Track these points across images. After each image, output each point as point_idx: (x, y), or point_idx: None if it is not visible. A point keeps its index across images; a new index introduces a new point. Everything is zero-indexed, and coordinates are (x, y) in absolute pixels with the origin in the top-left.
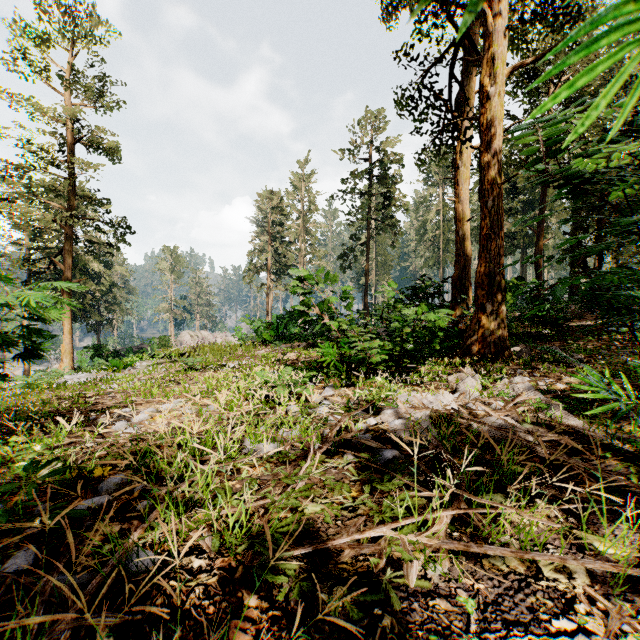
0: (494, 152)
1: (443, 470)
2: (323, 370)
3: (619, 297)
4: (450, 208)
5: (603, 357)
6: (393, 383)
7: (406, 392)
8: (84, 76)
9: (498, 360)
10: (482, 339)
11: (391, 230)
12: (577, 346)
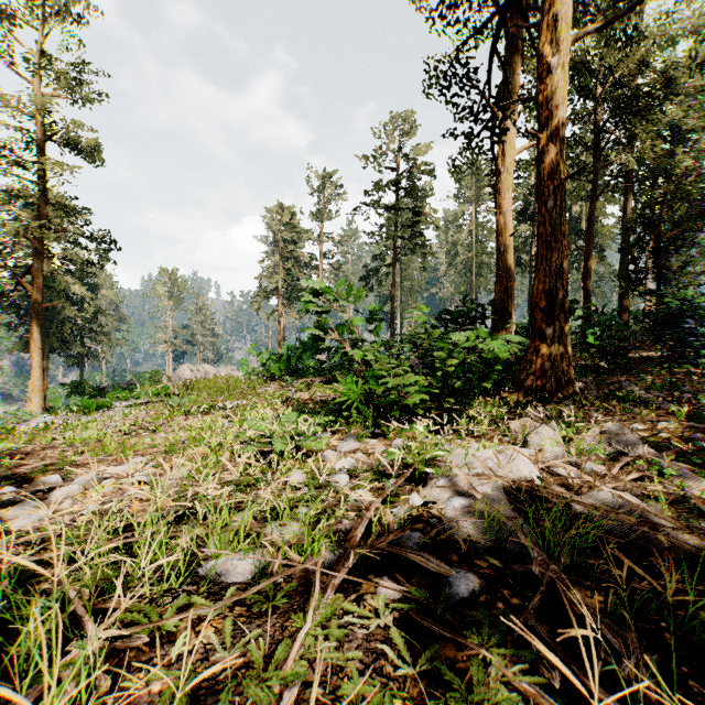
0: (556, 139)
1: (570, 623)
2: (342, 413)
3: (696, 322)
4: (484, 228)
5: (694, 395)
6: (434, 431)
7: (460, 448)
8: (56, 59)
9: (562, 399)
10: (541, 373)
11: (420, 250)
12: (651, 381)
